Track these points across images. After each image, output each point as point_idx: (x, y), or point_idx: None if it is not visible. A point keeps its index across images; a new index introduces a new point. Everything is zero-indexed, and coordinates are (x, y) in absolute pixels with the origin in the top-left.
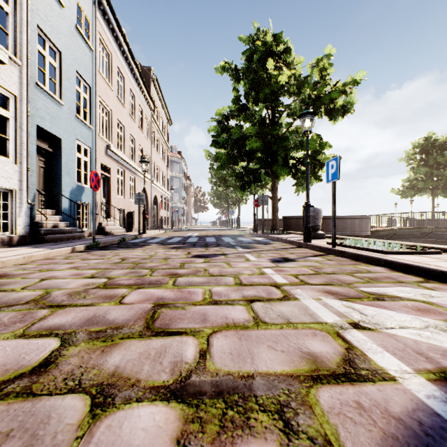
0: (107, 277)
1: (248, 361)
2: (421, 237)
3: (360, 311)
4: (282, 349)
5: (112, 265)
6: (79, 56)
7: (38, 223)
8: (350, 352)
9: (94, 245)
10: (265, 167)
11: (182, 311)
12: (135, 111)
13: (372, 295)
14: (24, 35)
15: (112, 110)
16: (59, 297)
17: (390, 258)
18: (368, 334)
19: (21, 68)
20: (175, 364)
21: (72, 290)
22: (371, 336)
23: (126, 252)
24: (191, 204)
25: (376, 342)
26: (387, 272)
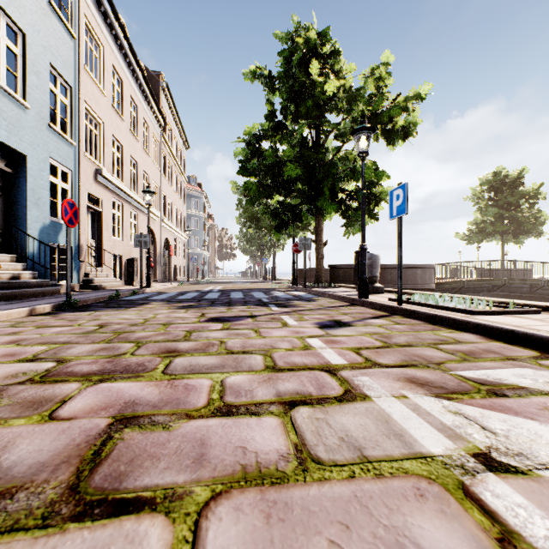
0: (57, 359)
1: None
2: (492, 290)
3: (480, 422)
4: None
5: (78, 337)
6: (54, 44)
7: None
8: None
9: (68, 304)
10: (308, 202)
11: (162, 434)
12: (139, 127)
13: (482, 384)
14: None
15: (104, 122)
16: None
17: (480, 320)
18: (521, 486)
19: None
20: None
21: None
22: (530, 493)
23: (111, 314)
24: (214, 251)
25: None
26: (484, 342)
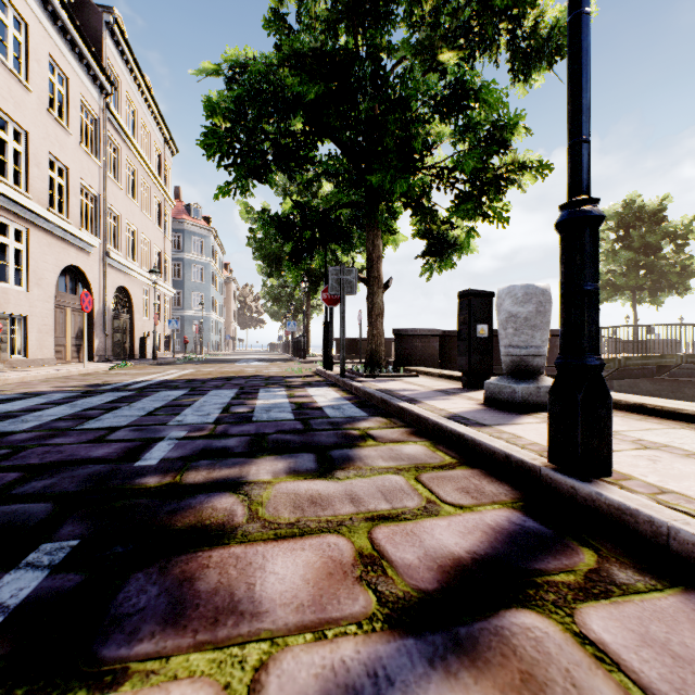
0: None
1: None
2: (658, 374)
3: None
4: None
5: None
6: None
7: None
8: None
9: None
10: (349, 189)
11: None
12: (32, 64)
13: None
14: None
15: None
16: None
17: None
18: None
19: None
20: None
21: None
22: None
23: None
24: (231, 314)
25: None
26: None
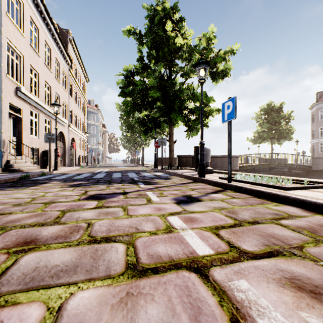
0: None
1: None
2: (269, 170)
3: None
4: None
5: None
6: None
7: None
8: None
9: None
10: (164, 115)
11: None
12: (52, 62)
13: None
14: None
15: (23, 55)
16: None
17: (294, 194)
18: None
19: None
20: None
21: None
22: None
23: (7, 193)
24: (106, 147)
25: None
26: (310, 215)
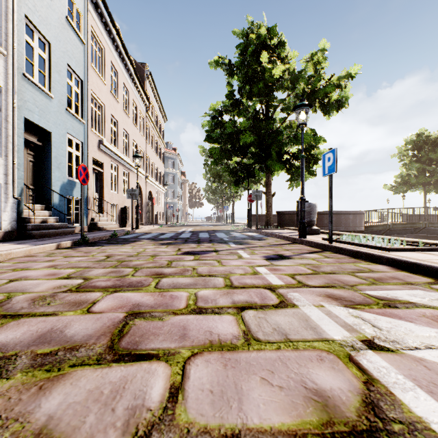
0: (84, 278)
1: (235, 406)
2: (414, 232)
3: (372, 322)
4: (280, 384)
5: (94, 263)
6: (70, 49)
7: (25, 219)
8: (371, 389)
9: (82, 241)
10: (259, 162)
11: (159, 322)
12: (129, 106)
13: (381, 300)
14: (10, 24)
15: (105, 104)
16: (18, 304)
17: (392, 255)
18: (388, 357)
19: (6, 57)
20: (133, 411)
21: (39, 294)
22: (393, 361)
23: (113, 248)
24: (186, 200)
25: (401, 371)
26: (392, 272)
